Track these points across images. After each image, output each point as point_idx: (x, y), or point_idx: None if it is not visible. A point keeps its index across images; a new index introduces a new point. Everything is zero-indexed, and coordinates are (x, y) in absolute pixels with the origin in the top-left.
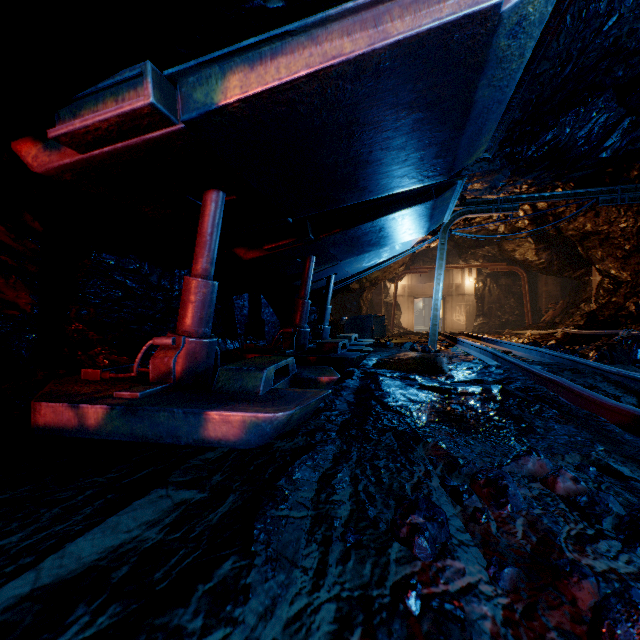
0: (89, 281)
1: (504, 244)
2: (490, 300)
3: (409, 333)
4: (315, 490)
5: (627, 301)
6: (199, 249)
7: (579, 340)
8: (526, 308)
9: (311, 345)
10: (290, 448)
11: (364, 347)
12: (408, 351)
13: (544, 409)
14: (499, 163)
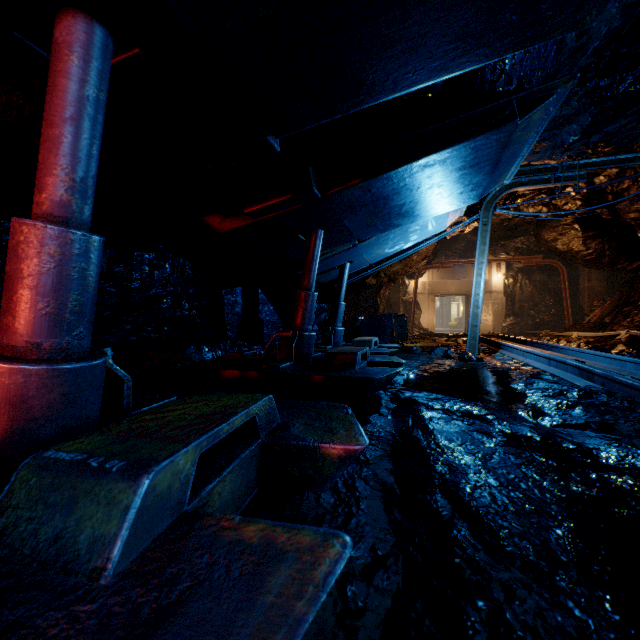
0: None
1: (543, 233)
2: (522, 298)
3: (431, 334)
4: None
5: None
6: (43, 155)
7: None
8: (566, 306)
9: (318, 353)
10: None
11: (391, 357)
12: (442, 359)
13: None
14: (577, 104)
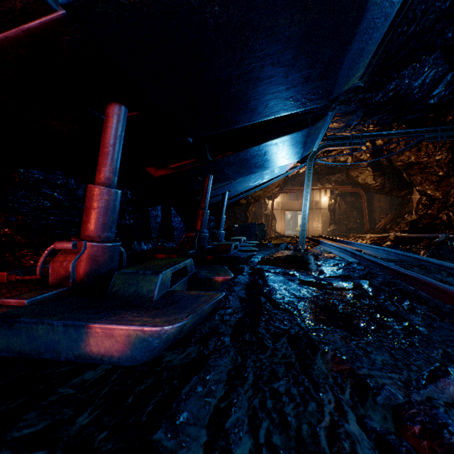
0: (18, 193)
1: (350, 172)
2: (339, 212)
3: (282, 236)
4: (203, 446)
5: (440, 213)
6: (101, 159)
7: (407, 241)
8: (365, 218)
9: (210, 246)
10: (180, 363)
11: (251, 247)
12: (284, 250)
13: (415, 305)
14: (354, 106)
